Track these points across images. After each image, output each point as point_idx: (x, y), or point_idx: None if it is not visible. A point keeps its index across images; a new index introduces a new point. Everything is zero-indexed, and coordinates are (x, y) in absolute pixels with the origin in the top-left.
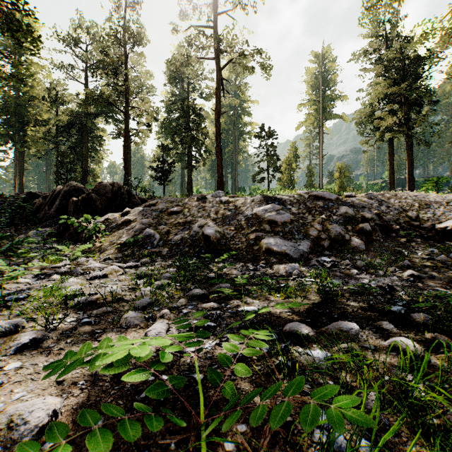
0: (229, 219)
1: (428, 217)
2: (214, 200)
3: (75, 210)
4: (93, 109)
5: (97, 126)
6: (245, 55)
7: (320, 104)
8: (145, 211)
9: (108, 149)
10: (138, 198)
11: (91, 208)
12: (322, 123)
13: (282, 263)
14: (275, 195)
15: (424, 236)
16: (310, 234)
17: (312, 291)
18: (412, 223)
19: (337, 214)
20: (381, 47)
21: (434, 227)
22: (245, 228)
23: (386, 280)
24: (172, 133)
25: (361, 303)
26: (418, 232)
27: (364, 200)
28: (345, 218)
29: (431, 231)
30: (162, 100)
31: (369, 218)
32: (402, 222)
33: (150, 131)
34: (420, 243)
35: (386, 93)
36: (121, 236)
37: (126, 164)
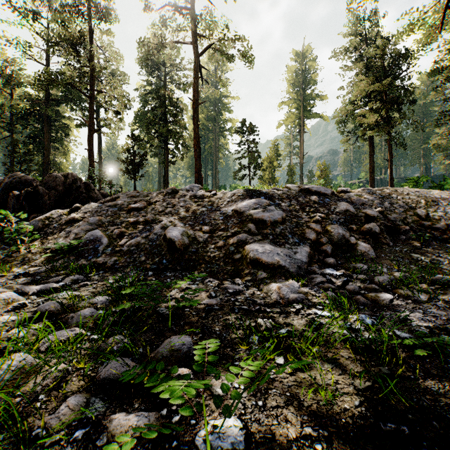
0: (203, 218)
1: (439, 215)
2: (186, 194)
3: (16, 206)
4: (57, 96)
5: (63, 115)
6: (225, 40)
7: (300, 102)
8: (100, 207)
9: (75, 140)
10: (99, 192)
11: (38, 204)
12: (302, 122)
13: (275, 280)
14: (260, 189)
15: (438, 239)
16: (307, 237)
17: (337, 344)
18: (423, 223)
19: (335, 211)
20: (361, 46)
21: (449, 227)
22: (223, 229)
23: (437, 311)
24: (146, 124)
25: (447, 383)
26: (430, 233)
27: (363, 196)
28: (345, 217)
29: (444, 232)
30: (136, 89)
31: (374, 217)
32: (411, 221)
33: (120, 120)
34: (441, 248)
35: (367, 92)
36: (58, 240)
37: (90, 156)
